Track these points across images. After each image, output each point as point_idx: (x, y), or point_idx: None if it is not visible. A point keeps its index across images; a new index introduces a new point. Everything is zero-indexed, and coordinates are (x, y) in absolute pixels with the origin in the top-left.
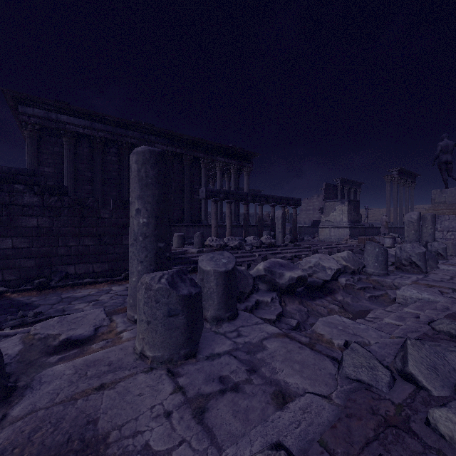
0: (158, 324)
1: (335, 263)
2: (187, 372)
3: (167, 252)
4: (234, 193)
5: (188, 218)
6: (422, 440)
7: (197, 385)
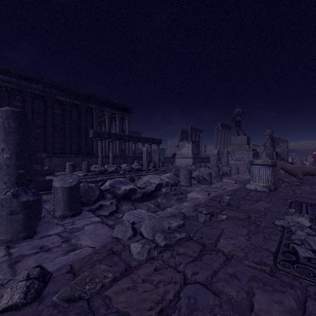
0: (3, 220)
1: (159, 180)
2: (20, 246)
3: (28, 176)
4: (115, 134)
5: (83, 151)
6: (121, 257)
7: (23, 251)
